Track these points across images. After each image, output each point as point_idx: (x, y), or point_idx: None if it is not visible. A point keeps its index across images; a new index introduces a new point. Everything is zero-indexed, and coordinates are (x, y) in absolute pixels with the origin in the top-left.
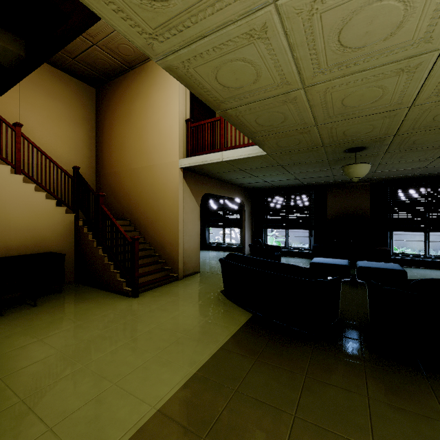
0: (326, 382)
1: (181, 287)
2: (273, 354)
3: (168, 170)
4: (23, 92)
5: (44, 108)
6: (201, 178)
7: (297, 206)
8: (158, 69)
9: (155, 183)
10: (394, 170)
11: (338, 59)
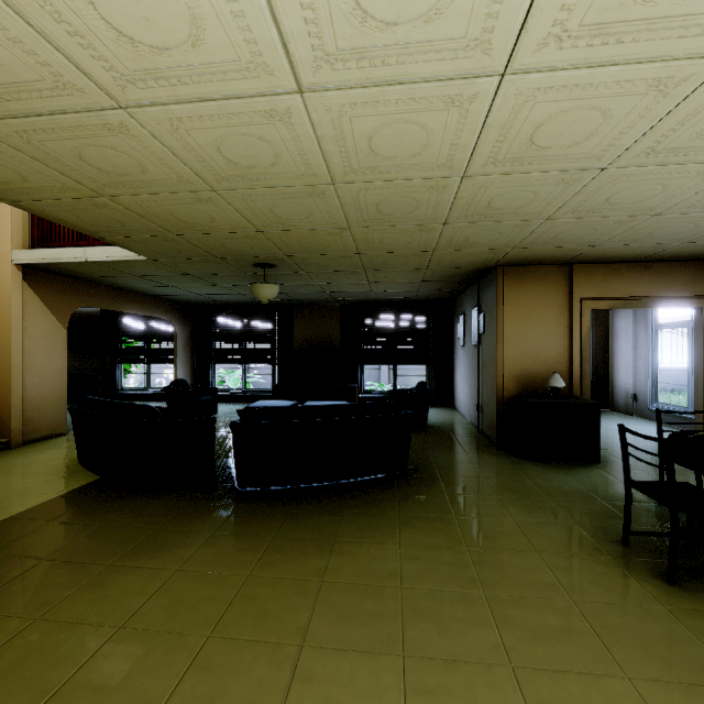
0: (123, 526)
1: (8, 457)
2: (82, 513)
3: None
4: None
5: None
6: (72, 283)
7: (257, 331)
8: None
9: None
10: (346, 291)
11: (112, 179)
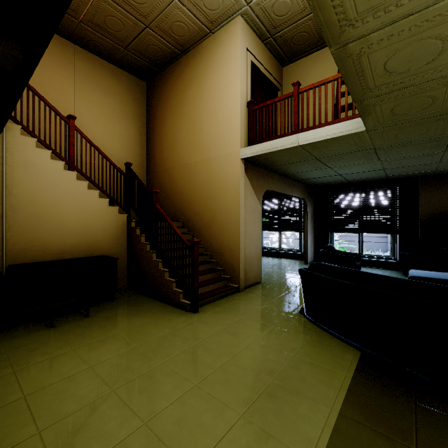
0: None
1: (245, 301)
2: (441, 441)
3: (226, 163)
4: (78, 88)
5: (97, 104)
6: (263, 172)
7: (375, 205)
8: (214, 47)
9: (211, 178)
10: None
11: None
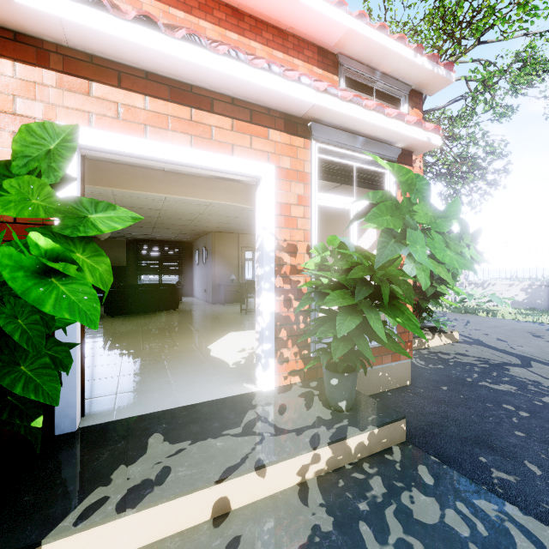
0: None
1: None
2: None
3: None
4: None
5: None
6: None
7: None
8: None
9: None
10: (136, 234)
11: None
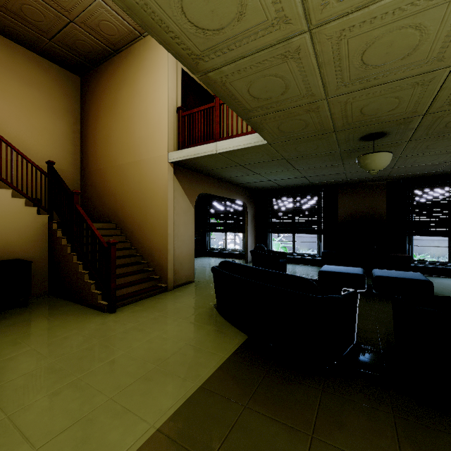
0: (342, 448)
1: (169, 299)
2: (268, 397)
3: (156, 166)
4: None
5: (18, 96)
6: (196, 175)
7: (305, 208)
8: (146, 50)
9: (143, 180)
10: (416, 165)
11: None
